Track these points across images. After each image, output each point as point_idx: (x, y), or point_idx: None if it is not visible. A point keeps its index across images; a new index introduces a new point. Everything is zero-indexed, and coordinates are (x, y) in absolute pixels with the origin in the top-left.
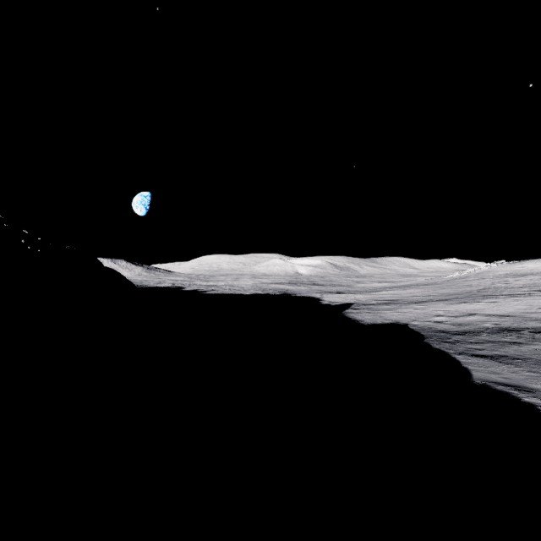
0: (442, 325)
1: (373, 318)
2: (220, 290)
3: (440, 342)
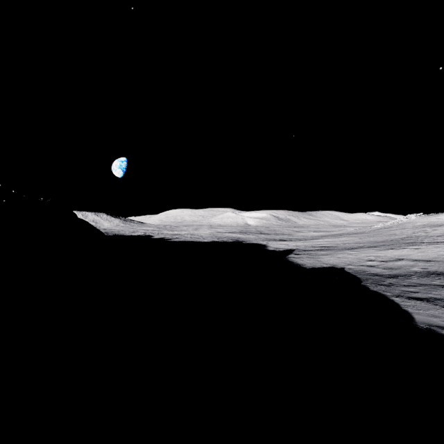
0: (375, 269)
1: (313, 262)
2: (182, 238)
3: (376, 285)
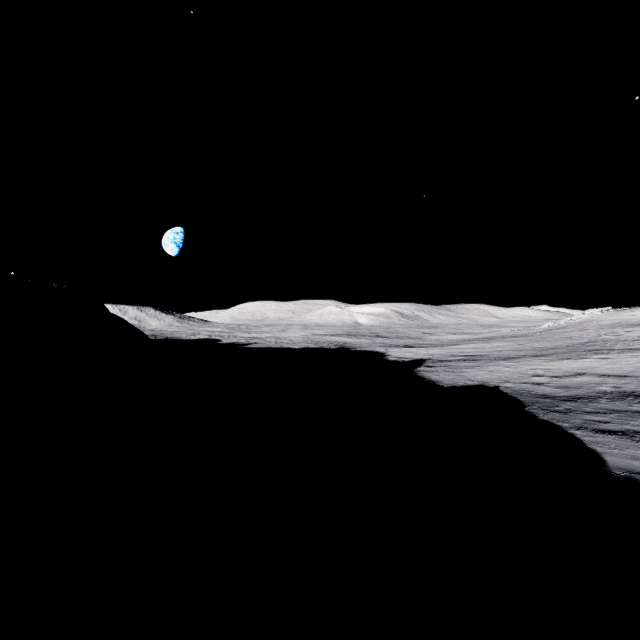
0: (544, 388)
1: (453, 378)
2: (264, 343)
3: (547, 412)
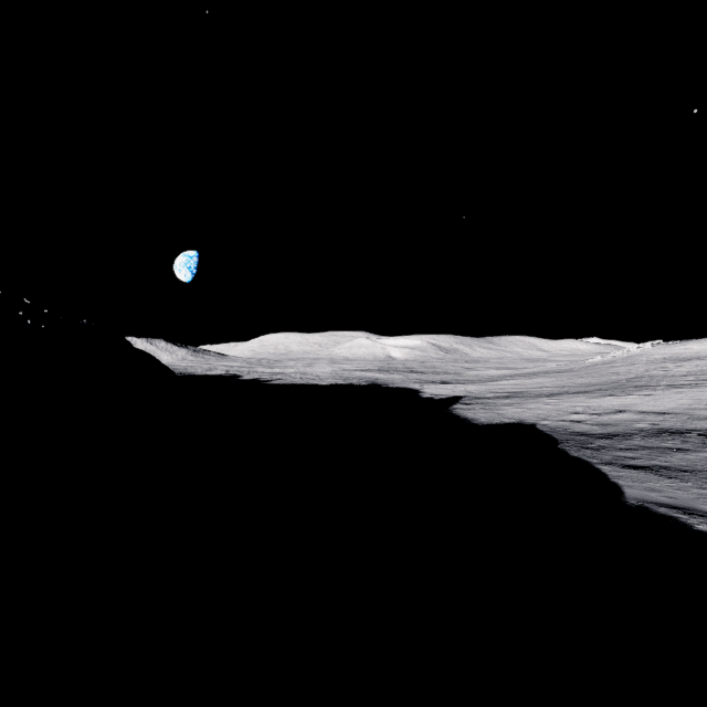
0: (581, 426)
1: (489, 416)
2: (288, 379)
3: (580, 449)
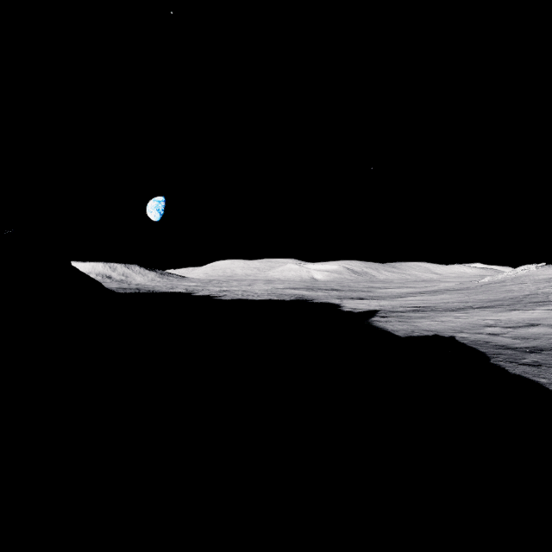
0: (501, 339)
1: (407, 328)
2: (232, 295)
3: (516, 364)
